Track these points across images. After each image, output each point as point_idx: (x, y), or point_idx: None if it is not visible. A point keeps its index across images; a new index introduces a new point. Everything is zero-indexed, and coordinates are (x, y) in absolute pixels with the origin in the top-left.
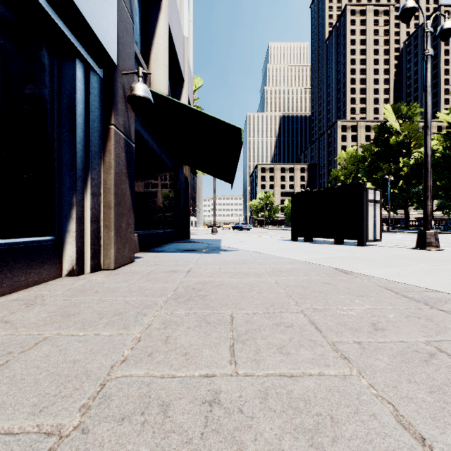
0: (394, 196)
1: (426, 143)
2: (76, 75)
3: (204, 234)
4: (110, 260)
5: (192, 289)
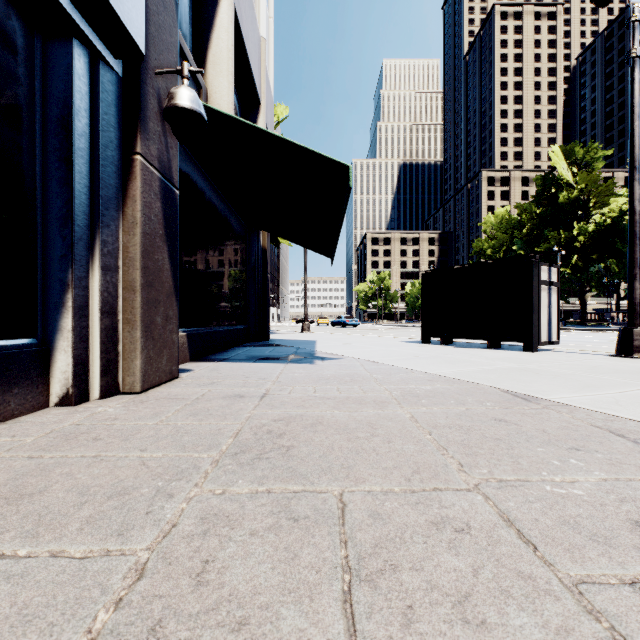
0: (564, 278)
1: (633, 193)
2: (73, 67)
3: (291, 332)
4: (134, 377)
5: (266, 432)
